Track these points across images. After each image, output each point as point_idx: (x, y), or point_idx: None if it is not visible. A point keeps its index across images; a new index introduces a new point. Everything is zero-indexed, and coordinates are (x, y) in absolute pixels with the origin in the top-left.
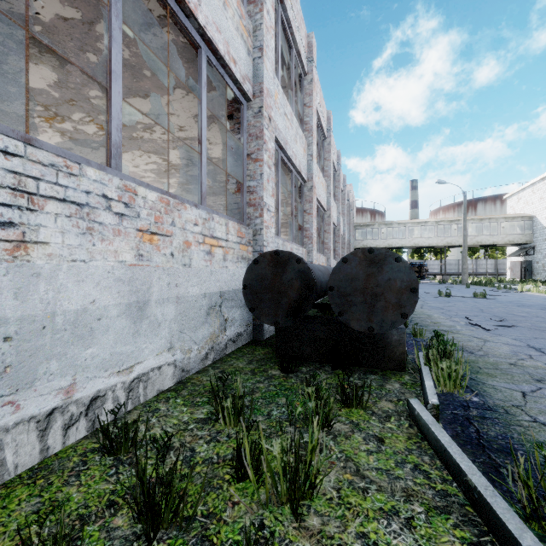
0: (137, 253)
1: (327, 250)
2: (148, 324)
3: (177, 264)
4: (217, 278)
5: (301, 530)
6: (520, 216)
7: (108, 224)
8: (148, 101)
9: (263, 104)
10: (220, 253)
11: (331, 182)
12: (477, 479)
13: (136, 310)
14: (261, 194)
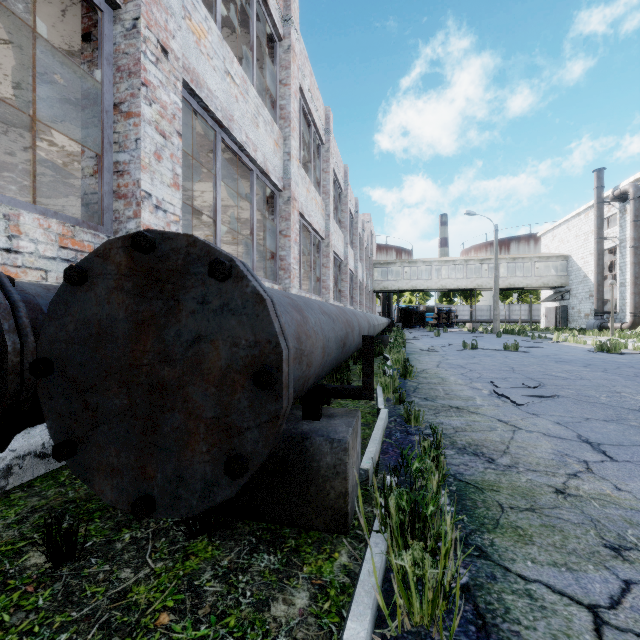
0: None
1: (325, 290)
2: None
3: None
4: None
5: None
6: (555, 255)
7: None
8: None
9: (139, 13)
10: None
11: (330, 200)
12: None
13: None
14: (137, 175)
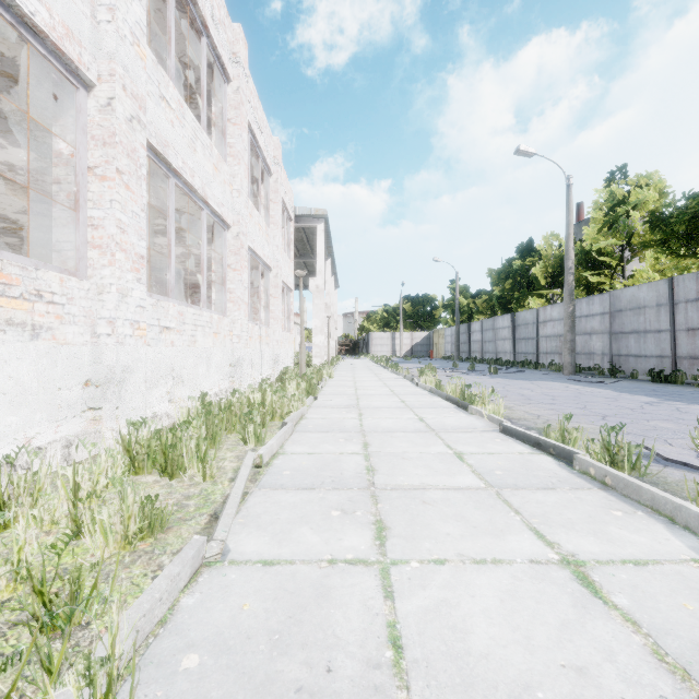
0: None
1: None
2: None
3: None
4: None
5: None
6: None
7: None
8: None
9: None
10: None
11: None
12: None
13: None
14: None
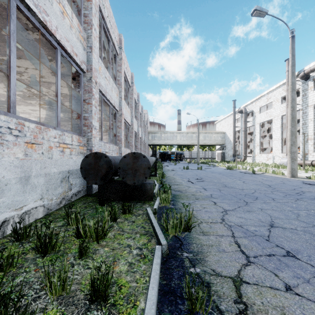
0: (25, 153)
1: (131, 146)
2: (30, 187)
3: (45, 157)
4: (66, 163)
5: (99, 245)
6: (220, 132)
7: (10, 141)
8: (20, 61)
9: (92, 76)
10: (68, 151)
11: (133, 110)
12: (155, 224)
13: (24, 180)
14: (91, 120)
